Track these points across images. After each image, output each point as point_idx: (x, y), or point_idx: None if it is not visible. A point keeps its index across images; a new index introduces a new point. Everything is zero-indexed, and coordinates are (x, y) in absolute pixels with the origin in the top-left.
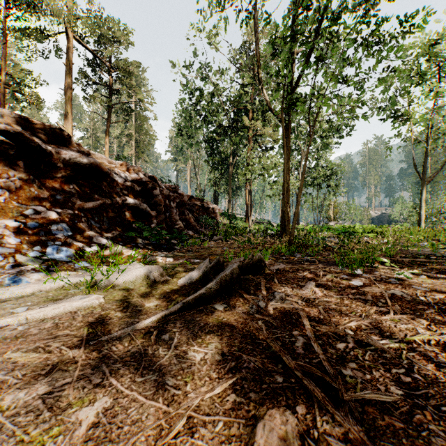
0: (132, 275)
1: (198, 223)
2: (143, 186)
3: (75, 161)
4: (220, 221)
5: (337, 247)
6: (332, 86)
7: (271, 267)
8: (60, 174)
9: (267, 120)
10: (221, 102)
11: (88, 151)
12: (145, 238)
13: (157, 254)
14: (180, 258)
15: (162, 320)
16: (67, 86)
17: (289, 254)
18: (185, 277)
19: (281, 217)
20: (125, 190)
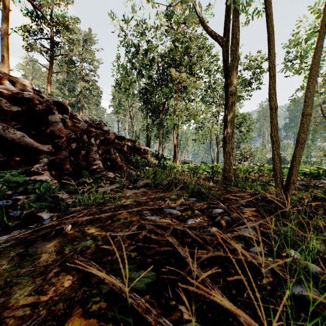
0: None
1: (129, 163)
2: (28, 106)
3: None
4: (151, 161)
5: None
6: None
7: None
8: None
9: (192, 74)
10: (152, 58)
11: None
12: None
13: None
14: None
15: None
16: (4, 31)
17: None
18: None
19: (225, 155)
20: None
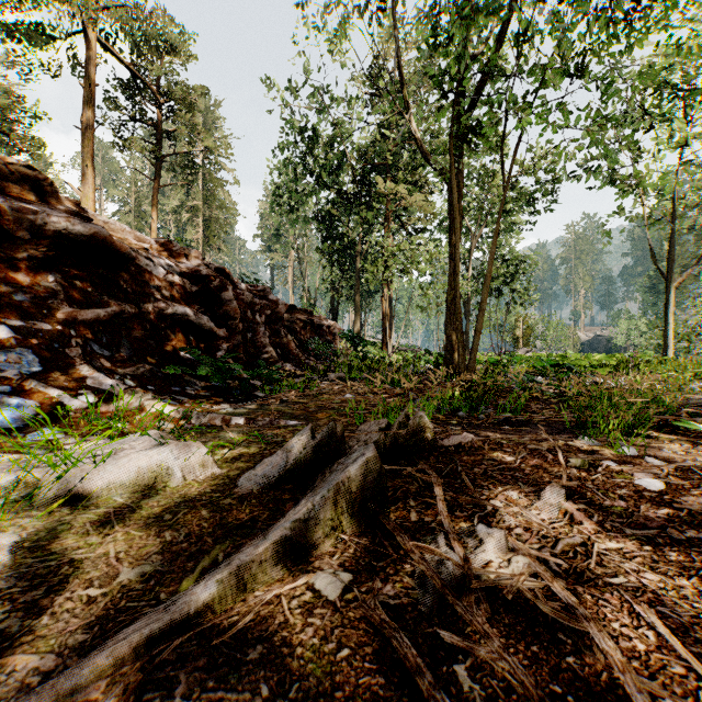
0: (131, 467)
1: (305, 350)
2: (204, 284)
3: (57, 228)
4: (341, 347)
5: (581, 398)
6: (556, 80)
7: (445, 441)
8: (25, 253)
9: (417, 184)
10: (342, 154)
11: (93, 216)
12: (202, 377)
13: (218, 407)
14: (260, 418)
15: (136, 659)
16: (86, 123)
17: (471, 407)
18: (256, 471)
19: (446, 340)
20: (168, 290)
